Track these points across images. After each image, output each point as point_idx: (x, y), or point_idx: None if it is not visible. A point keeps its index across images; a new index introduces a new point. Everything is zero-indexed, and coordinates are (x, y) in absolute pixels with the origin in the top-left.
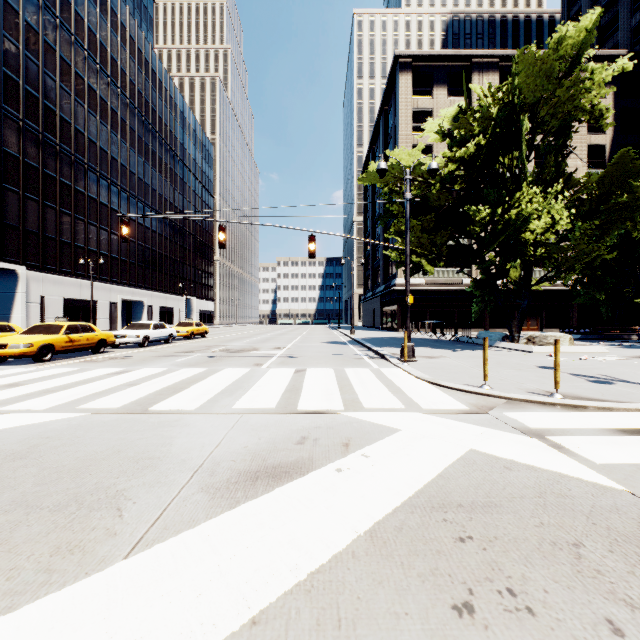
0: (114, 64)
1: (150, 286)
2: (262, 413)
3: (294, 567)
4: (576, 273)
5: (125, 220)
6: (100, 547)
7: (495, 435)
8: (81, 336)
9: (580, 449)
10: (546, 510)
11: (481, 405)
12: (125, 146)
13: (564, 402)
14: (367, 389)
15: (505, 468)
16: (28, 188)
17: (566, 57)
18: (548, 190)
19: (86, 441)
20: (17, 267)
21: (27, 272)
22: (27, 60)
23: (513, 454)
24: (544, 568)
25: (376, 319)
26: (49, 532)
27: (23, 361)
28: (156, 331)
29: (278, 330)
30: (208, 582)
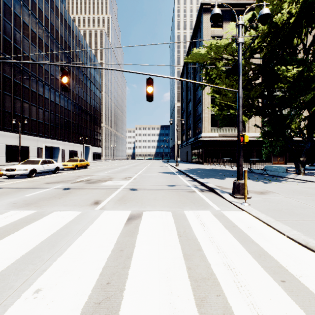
0: (40, 12)
1: (63, 139)
2: None
3: None
4: None
5: None
6: None
7: None
8: None
9: None
10: None
11: None
12: (47, 59)
13: None
14: None
15: None
16: None
17: None
18: None
19: None
20: None
21: None
22: None
23: None
24: None
25: (188, 157)
26: None
27: None
28: (43, 165)
29: (134, 163)
30: None
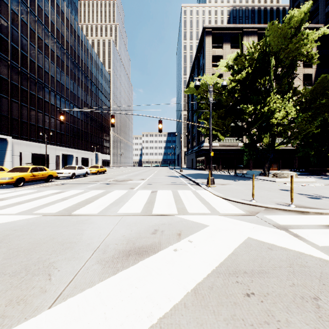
0: (58, 32)
1: (76, 147)
2: (133, 215)
3: (149, 314)
4: (299, 140)
5: (62, 112)
6: (35, 300)
7: (261, 229)
8: (39, 173)
9: (309, 237)
10: (295, 275)
11: (251, 211)
12: (63, 74)
13: (296, 209)
14: (190, 202)
15: (268, 248)
16: (13, 96)
17: (293, 27)
18: (284, 96)
19: (36, 232)
20: (7, 137)
21: (12, 139)
22: (12, 29)
23: (272, 240)
24: (299, 314)
25: (193, 164)
26: (7, 290)
27: (8, 186)
28: (79, 170)
29: (143, 170)
30: (97, 325)
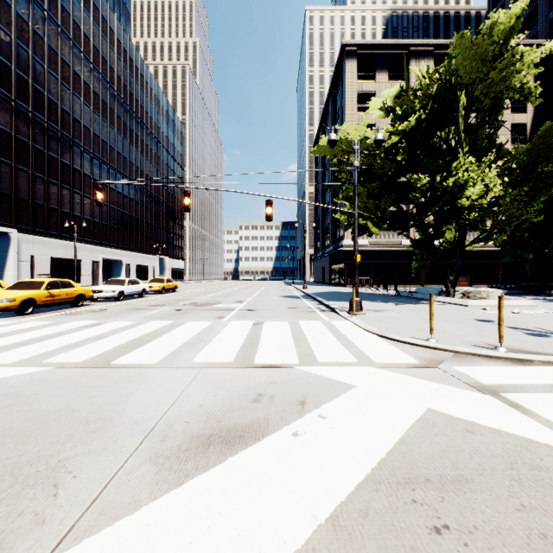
0: (96, 52)
1: (128, 247)
2: (220, 367)
3: None
4: (507, 234)
5: (99, 186)
6: (21, 542)
7: (450, 392)
8: (61, 291)
9: (539, 408)
10: (523, 487)
11: (430, 359)
12: (106, 124)
13: (509, 356)
14: (320, 342)
15: (467, 431)
16: (19, 160)
17: (497, 40)
18: (482, 160)
19: (42, 399)
20: (9, 230)
21: (18, 234)
22: (18, 48)
23: (472, 414)
24: None
25: (325, 276)
26: None
27: (7, 314)
28: (130, 286)
29: (240, 285)
30: None
